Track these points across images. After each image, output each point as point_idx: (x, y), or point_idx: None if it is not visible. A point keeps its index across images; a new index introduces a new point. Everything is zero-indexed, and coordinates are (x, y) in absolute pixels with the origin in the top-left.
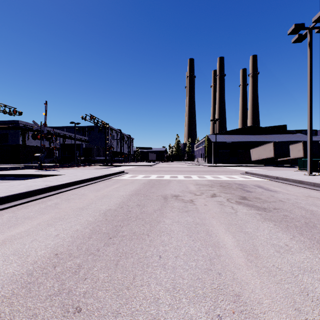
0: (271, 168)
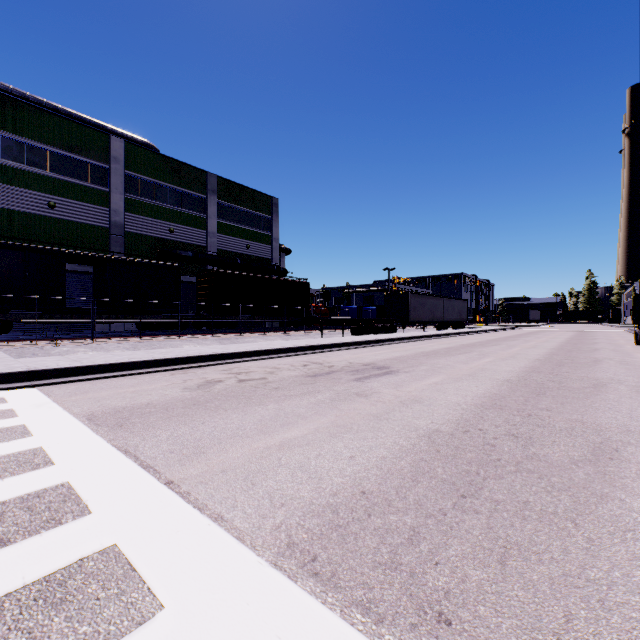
0: None
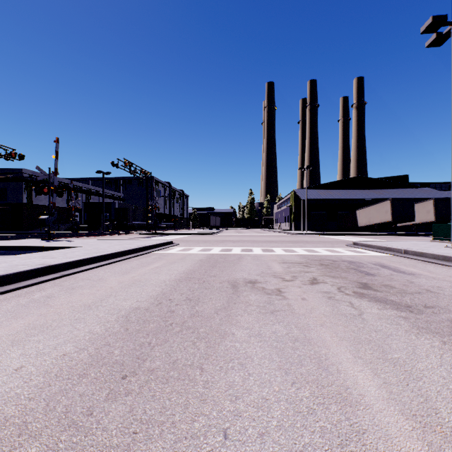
0: (388, 237)
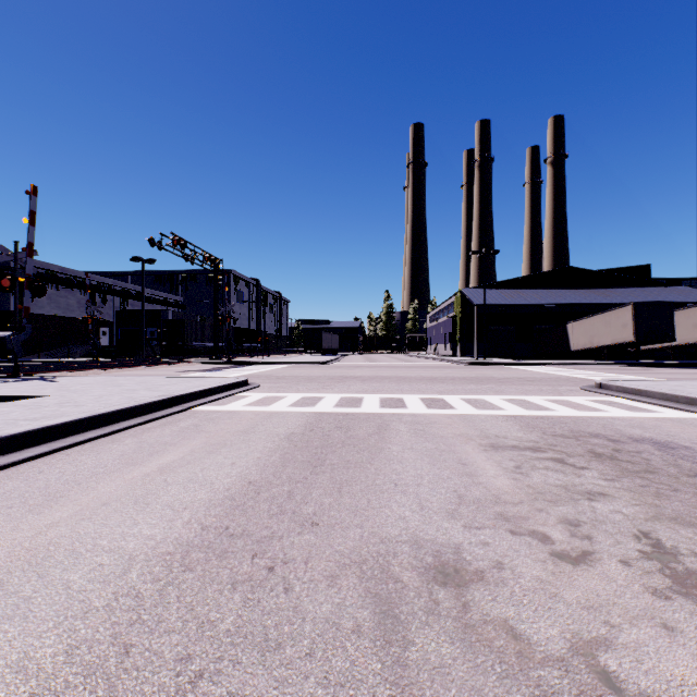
0: (632, 369)
